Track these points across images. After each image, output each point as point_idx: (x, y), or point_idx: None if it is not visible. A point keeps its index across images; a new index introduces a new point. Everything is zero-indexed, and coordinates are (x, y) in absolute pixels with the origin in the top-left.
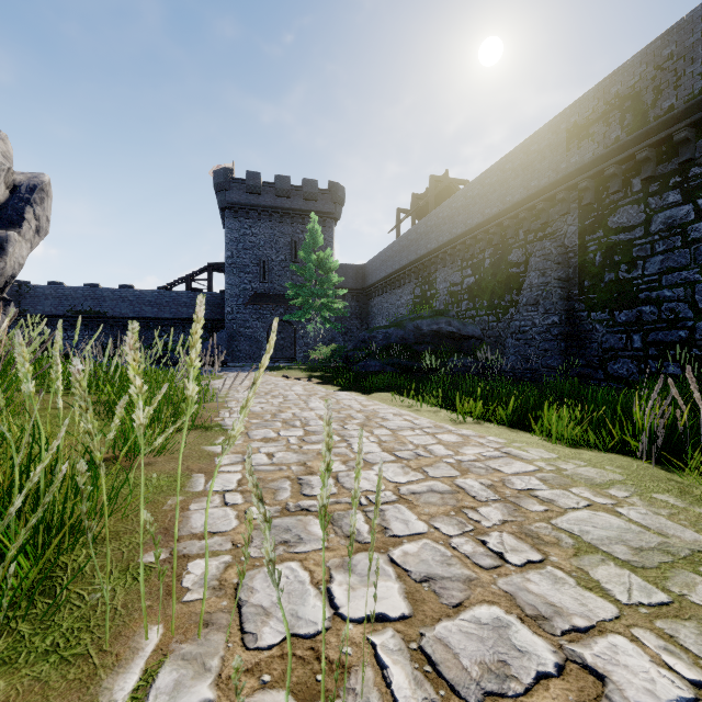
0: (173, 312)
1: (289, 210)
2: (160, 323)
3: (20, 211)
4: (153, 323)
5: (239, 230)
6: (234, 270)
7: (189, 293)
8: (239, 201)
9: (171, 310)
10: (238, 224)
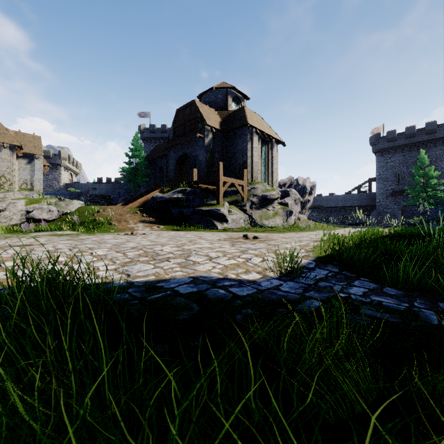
0: (351, 203)
1: (414, 143)
2: (345, 208)
3: (311, 192)
4: (342, 208)
5: (383, 161)
6: (380, 181)
7: (358, 194)
8: (383, 147)
9: (350, 203)
10: (383, 158)
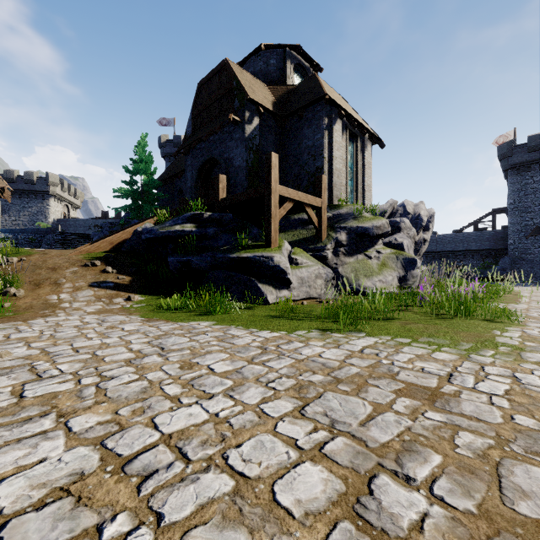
0: (465, 246)
1: None
2: (456, 253)
3: (428, 226)
4: (450, 254)
5: (520, 182)
6: (515, 212)
7: (476, 232)
8: (520, 161)
9: (463, 245)
10: (519, 178)
